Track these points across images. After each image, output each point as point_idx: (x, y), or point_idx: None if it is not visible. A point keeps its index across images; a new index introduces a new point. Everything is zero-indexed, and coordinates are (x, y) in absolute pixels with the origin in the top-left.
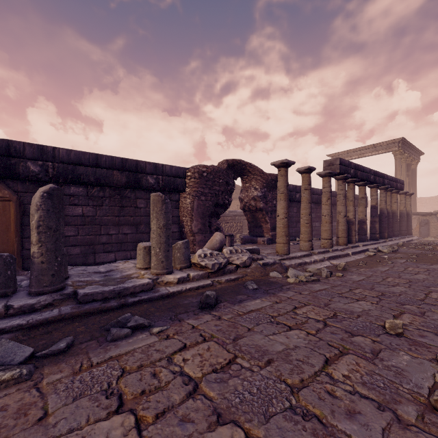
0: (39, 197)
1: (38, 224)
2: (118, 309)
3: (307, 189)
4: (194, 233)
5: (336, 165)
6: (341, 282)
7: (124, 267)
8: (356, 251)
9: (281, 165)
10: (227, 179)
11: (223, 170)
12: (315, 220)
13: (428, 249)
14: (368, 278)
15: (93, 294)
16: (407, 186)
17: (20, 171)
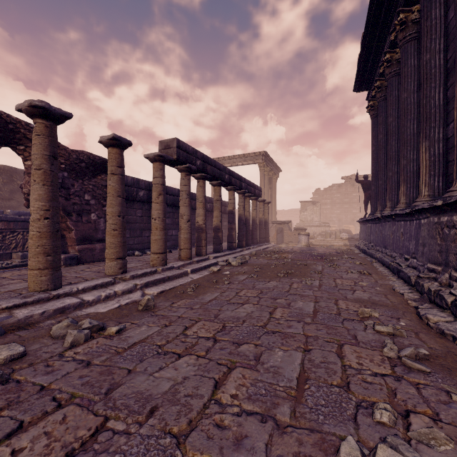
0: None
1: None
2: None
3: (116, 174)
4: None
5: (173, 148)
6: (76, 366)
7: None
8: (199, 267)
9: (34, 113)
10: None
11: None
12: (171, 227)
13: (275, 258)
14: (162, 330)
15: None
16: (270, 197)
17: None
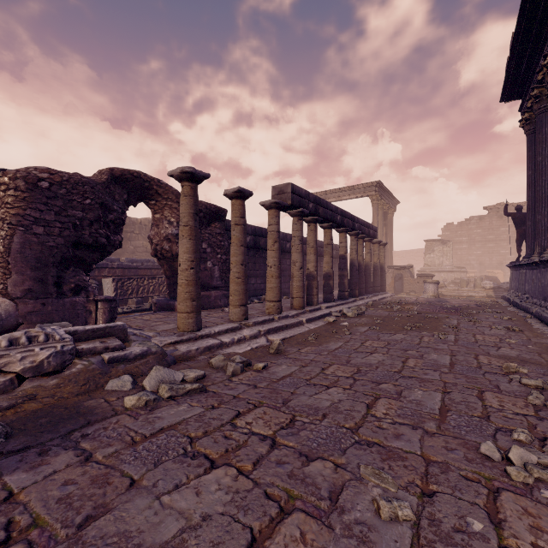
0: None
1: None
2: None
3: (239, 225)
4: (12, 299)
5: (287, 193)
6: (247, 387)
7: None
8: (313, 317)
9: (183, 177)
10: (106, 201)
11: (97, 183)
12: None
13: (397, 309)
14: (301, 369)
15: None
16: (384, 237)
17: None
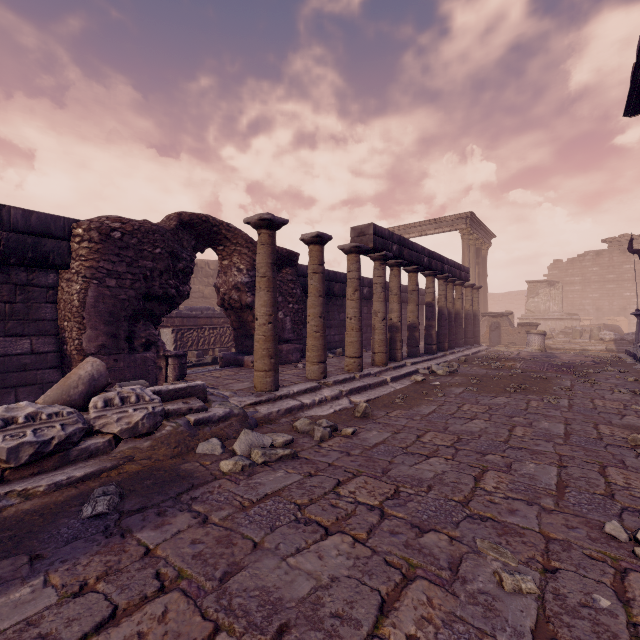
0: None
1: None
2: None
3: (317, 273)
4: (86, 355)
5: (369, 235)
6: (340, 454)
7: None
8: (398, 375)
9: (261, 225)
10: (175, 249)
11: (166, 230)
12: None
13: (496, 367)
14: (395, 435)
15: None
16: (477, 278)
17: None
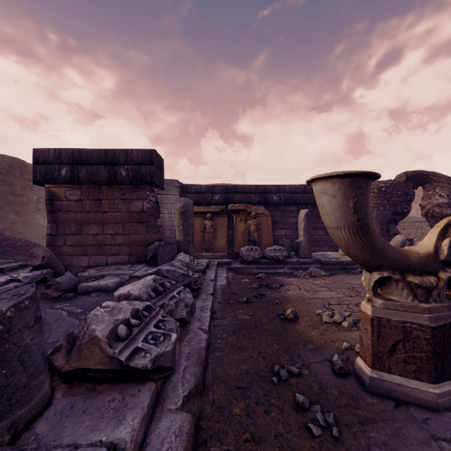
0: (304, 215)
1: (303, 227)
2: (342, 269)
3: None
4: None
5: None
6: None
7: (330, 254)
8: None
9: None
10: (406, 190)
11: (401, 182)
12: None
13: None
14: None
15: (328, 261)
16: None
17: (269, 200)
